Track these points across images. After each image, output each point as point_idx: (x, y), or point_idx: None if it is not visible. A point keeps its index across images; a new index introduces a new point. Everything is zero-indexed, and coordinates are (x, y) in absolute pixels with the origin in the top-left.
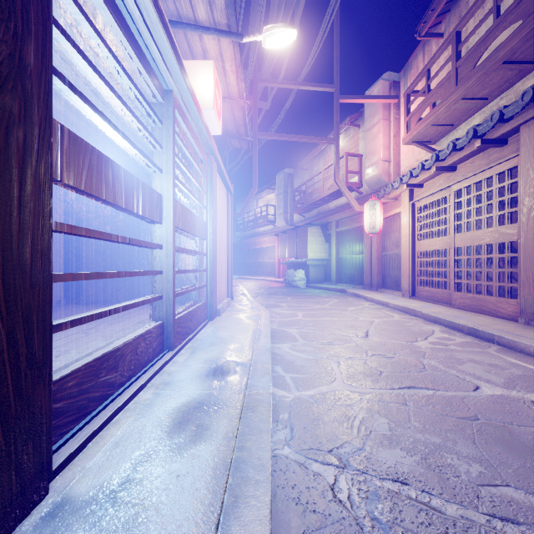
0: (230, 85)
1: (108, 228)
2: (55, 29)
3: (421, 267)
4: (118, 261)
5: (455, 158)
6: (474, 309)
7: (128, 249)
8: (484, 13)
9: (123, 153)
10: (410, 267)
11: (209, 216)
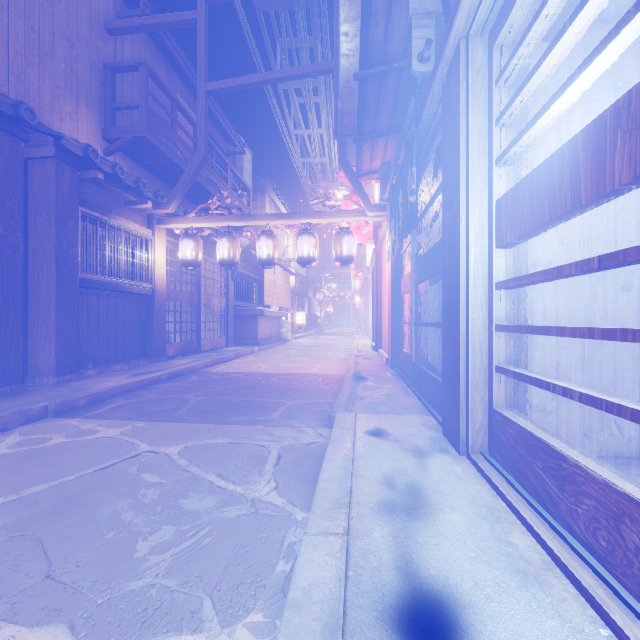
0: None
1: None
2: (507, 114)
3: None
4: None
5: None
6: None
7: None
8: None
9: None
10: None
11: None
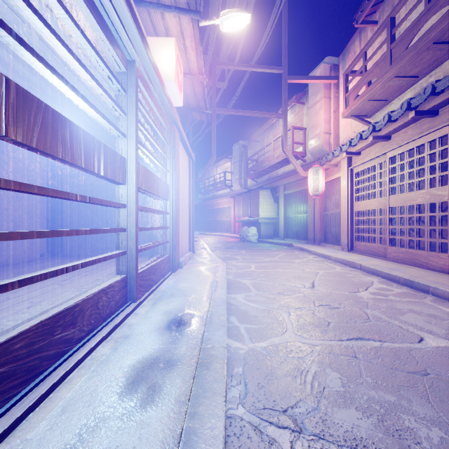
0: (191, 62)
1: (85, 190)
2: None
3: (359, 224)
4: (94, 219)
5: (390, 129)
6: (407, 262)
7: (103, 209)
8: (414, 2)
9: (96, 123)
10: (348, 224)
11: (171, 179)
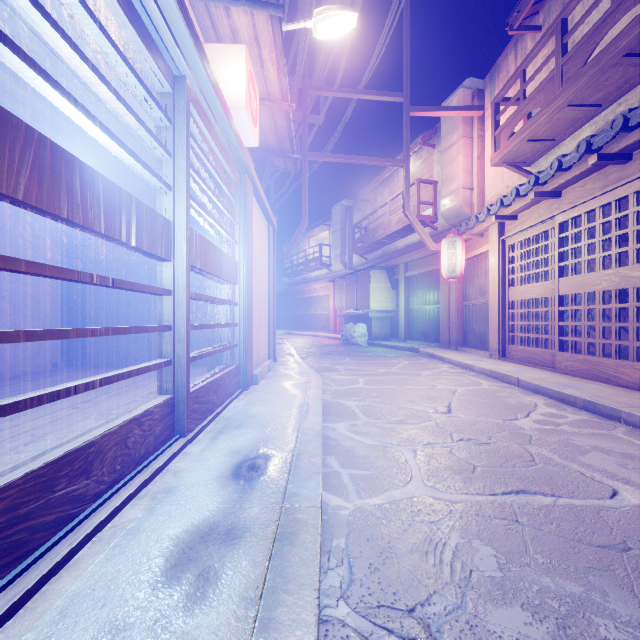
0: (270, 82)
1: (117, 271)
2: None
3: (514, 320)
4: (131, 313)
5: (560, 181)
6: (586, 375)
7: (144, 298)
8: None
9: (131, 172)
10: (499, 320)
11: (242, 254)
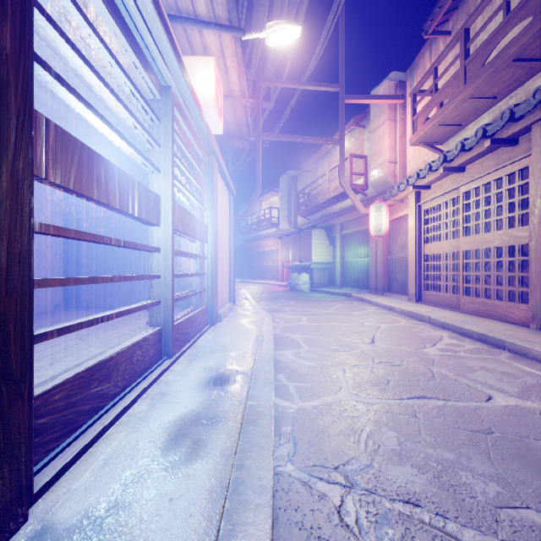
0: (232, 83)
1: (107, 230)
2: (39, 15)
3: (428, 271)
4: (118, 265)
5: (463, 159)
6: (483, 314)
7: (128, 253)
8: (493, 10)
9: (122, 153)
10: (416, 271)
11: (210, 218)
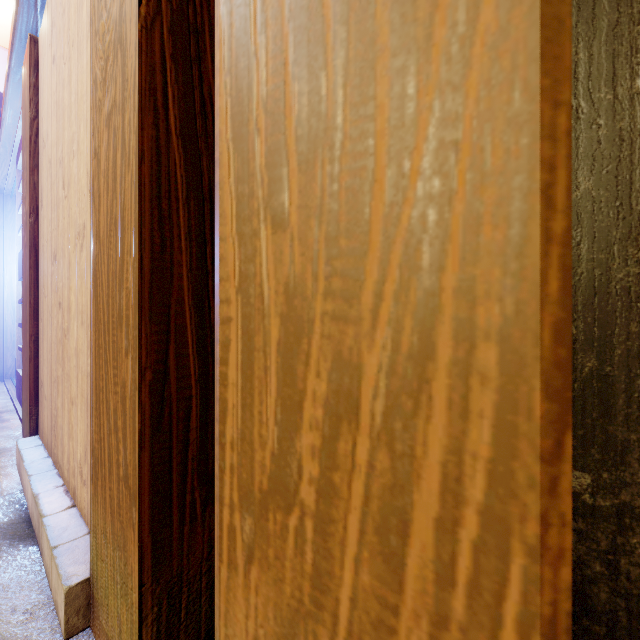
0: None
1: None
2: None
3: None
4: None
5: None
6: None
7: None
8: None
9: None
10: None
11: None
